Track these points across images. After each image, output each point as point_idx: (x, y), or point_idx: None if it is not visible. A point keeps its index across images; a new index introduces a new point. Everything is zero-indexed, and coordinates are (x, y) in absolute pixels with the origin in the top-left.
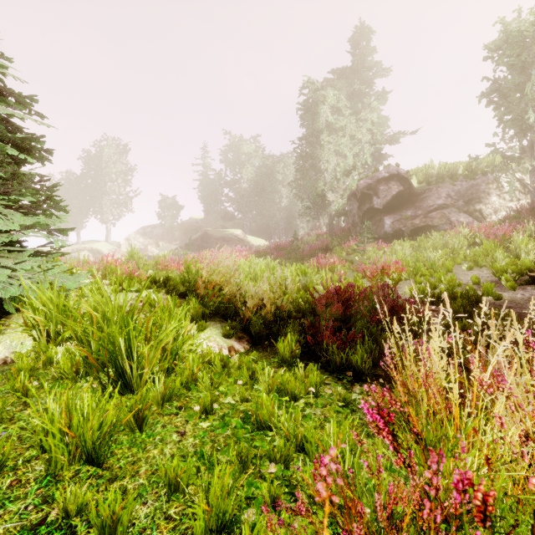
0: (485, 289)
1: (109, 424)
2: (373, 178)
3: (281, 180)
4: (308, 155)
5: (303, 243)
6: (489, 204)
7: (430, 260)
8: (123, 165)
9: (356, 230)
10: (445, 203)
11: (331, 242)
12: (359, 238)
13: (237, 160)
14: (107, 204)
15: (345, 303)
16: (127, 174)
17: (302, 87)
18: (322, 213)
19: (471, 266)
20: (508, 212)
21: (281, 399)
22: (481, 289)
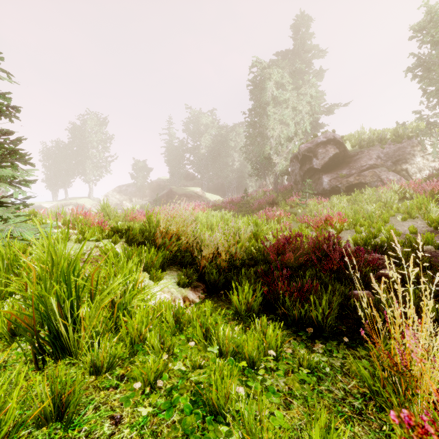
0: (425, 239)
1: (9, 424)
2: (312, 142)
3: (233, 146)
4: (256, 123)
5: (253, 198)
6: (414, 164)
7: (367, 212)
8: (102, 134)
9: (298, 187)
10: (376, 163)
11: (276, 198)
12: (301, 194)
13: (197, 130)
14: (89, 167)
15: (296, 252)
16: (106, 142)
17: (251, 66)
18: (268, 173)
19: (406, 217)
20: (431, 171)
21: (238, 365)
22: (422, 239)
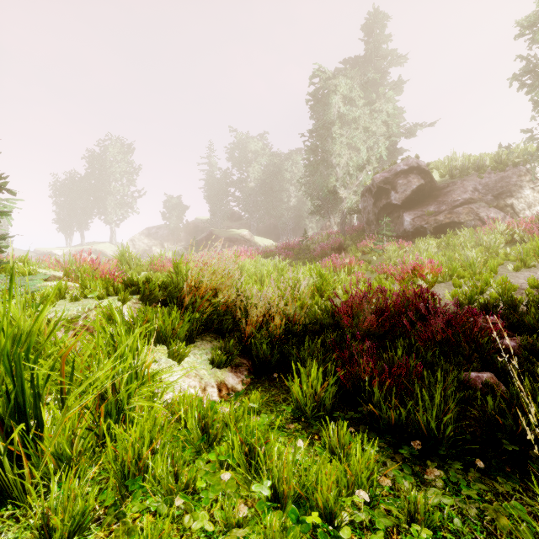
0: None
1: None
2: (390, 171)
3: (289, 178)
4: (318, 148)
5: (314, 243)
6: (522, 198)
7: (467, 259)
8: (127, 164)
9: (371, 228)
10: (472, 197)
11: (344, 242)
12: (376, 237)
13: (244, 158)
14: (111, 204)
15: (378, 314)
16: (131, 173)
17: (312, 76)
18: (333, 212)
19: (519, 266)
20: None
21: (304, 521)
22: None
